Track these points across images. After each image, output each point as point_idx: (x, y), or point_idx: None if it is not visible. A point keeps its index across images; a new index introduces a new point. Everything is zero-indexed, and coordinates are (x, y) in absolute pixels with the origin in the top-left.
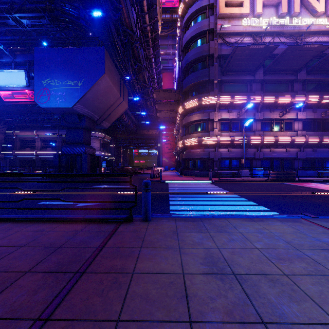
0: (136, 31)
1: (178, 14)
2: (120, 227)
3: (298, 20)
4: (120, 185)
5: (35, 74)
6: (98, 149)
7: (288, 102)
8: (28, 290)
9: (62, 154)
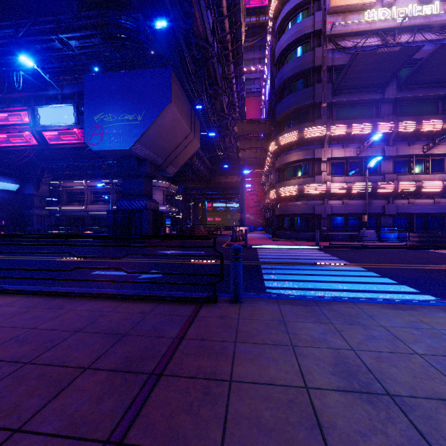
0: (213, 42)
1: (267, 15)
2: (201, 310)
3: None
4: (192, 251)
5: (86, 108)
6: (162, 203)
7: (438, 129)
8: (90, 396)
9: (117, 210)
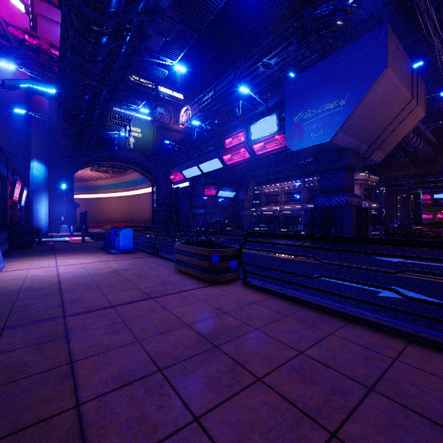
0: None
1: None
2: None
3: None
4: (434, 262)
5: (286, 113)
6: None
7: None
8: None
9: (314, 208)
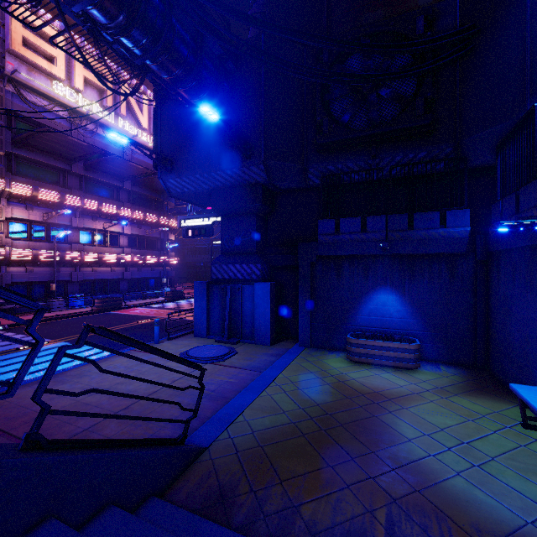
0: None
1: None
2: None
3: (124, 123)
4: None
5: None
6: None
7: (114, 213)
8: None
9: None
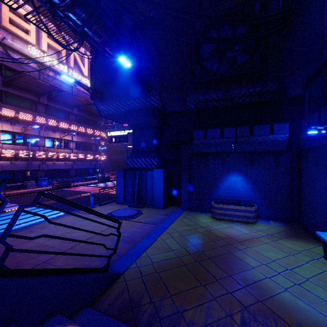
0: None
1: None
2: None
3: (73, 72)
4: None
5: None
6: None
7: (66, 128)
8: None
9: None
